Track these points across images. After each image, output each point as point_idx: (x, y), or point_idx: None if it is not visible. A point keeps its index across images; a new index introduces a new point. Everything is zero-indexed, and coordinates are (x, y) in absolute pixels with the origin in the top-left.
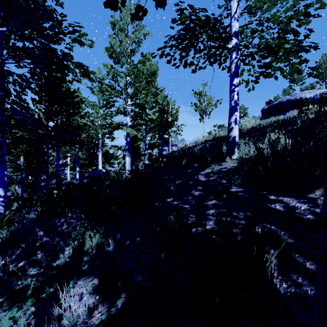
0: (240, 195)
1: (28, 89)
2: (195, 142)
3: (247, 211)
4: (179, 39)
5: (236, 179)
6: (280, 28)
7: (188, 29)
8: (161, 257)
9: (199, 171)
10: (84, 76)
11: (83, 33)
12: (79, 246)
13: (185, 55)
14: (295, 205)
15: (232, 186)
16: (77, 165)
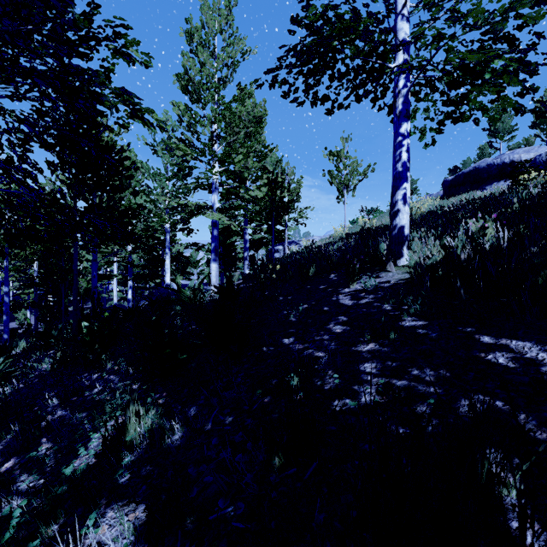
0: (421, 334)
1: (33, 140)
2: (330, 238)
3: (439, 367)
4: (304, 54)
5: (411, 303)
6: (488, 29)
7: (321, 35)
8: (274, 463)
9: (339, 287)
10: (133, 117)
11: (131, 41)
12: (117, 432)
13: (315, 84)
14: (537, 357)
15: (404, 317)
16: (130, 277)
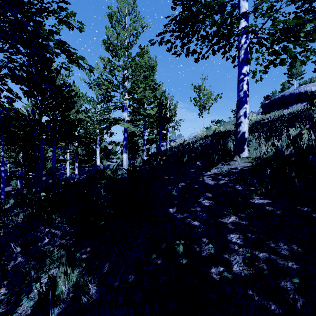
0: (269, 211)
1: (7, 77)
2: (194, 138)
3: (291, 242)
4: (181, 23)
5: (258, 186)
6: (305, 1)
7: (192, 10)
8: None
9: (203, 171)
10: (71, 62)
11: (70, 13)
12: (49, 288)
13: (187, 42)
14: None
15: (253, 196)
16: (76, 161)
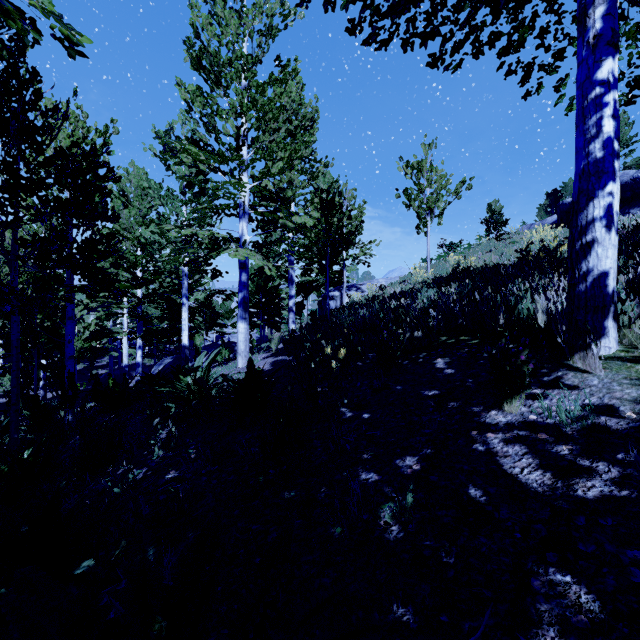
0: None
1: None
2: (404, 282)
3: None
4: None
5: None
6: None
7: None
8: None
9: (472, 403)
10: None
11: None
12: None
13: None
14: None
15: None
16: (139, 334)
